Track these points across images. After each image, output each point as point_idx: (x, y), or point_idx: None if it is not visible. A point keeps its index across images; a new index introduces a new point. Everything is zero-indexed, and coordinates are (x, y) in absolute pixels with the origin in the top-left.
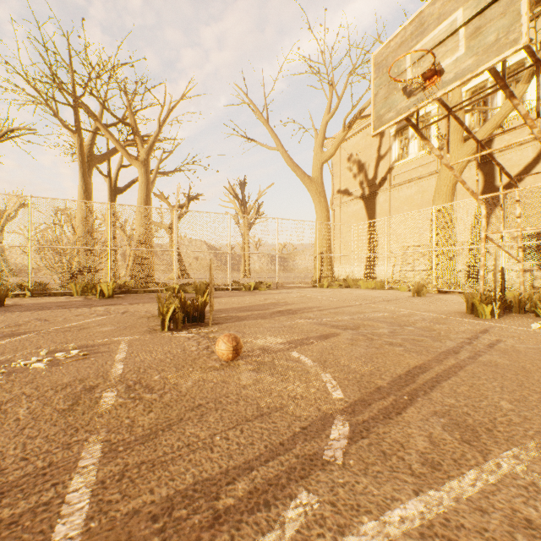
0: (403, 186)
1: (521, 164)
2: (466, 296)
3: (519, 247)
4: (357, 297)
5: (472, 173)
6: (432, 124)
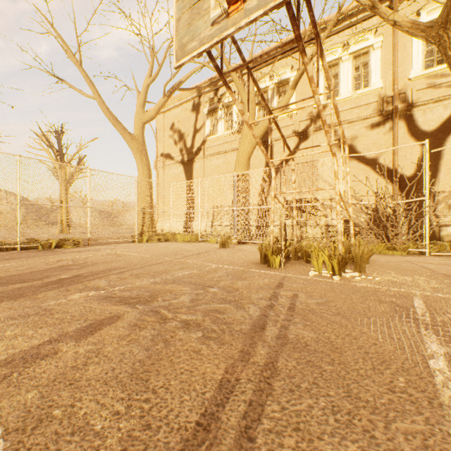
0: (214, 157)
1: (288, 151)
2: (260, 248)
3: (294, 207)
4: (172, 252)
5: (259, 153)
6: (235, 70)
